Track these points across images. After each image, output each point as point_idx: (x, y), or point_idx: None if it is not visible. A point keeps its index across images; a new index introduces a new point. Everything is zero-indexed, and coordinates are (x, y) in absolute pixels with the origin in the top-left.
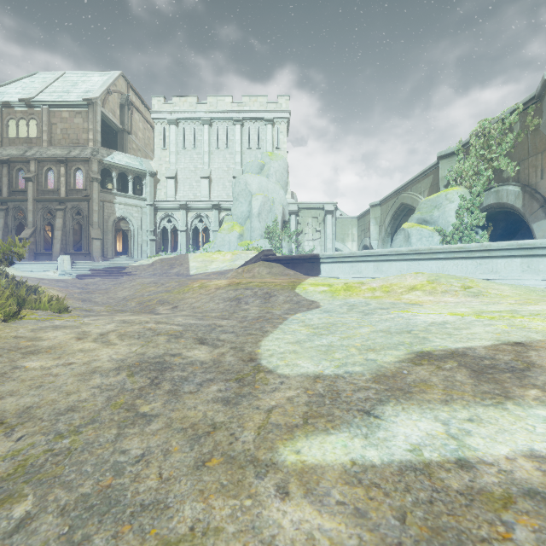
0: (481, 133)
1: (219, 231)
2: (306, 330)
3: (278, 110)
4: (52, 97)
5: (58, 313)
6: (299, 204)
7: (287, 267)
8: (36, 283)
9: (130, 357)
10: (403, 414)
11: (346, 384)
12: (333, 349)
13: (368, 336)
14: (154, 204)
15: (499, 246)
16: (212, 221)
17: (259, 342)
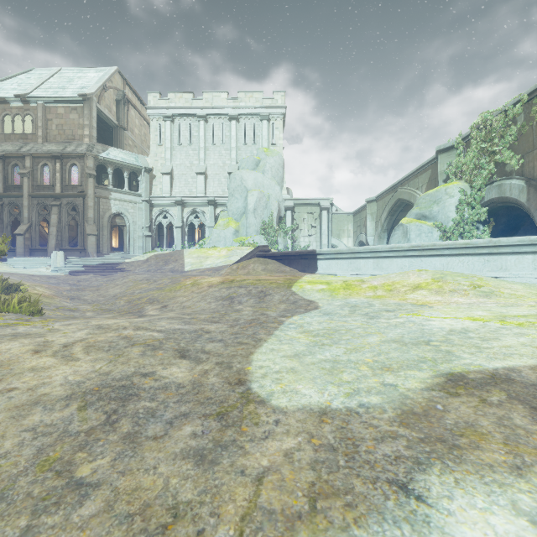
0: (482, 126)
1: (215, 227)
2: (305, 338)
3: (274, 106)
4: (48, 93)
5: (30, 316)
6: (295, 200)
7: (283, 263)
8: (24, 280)
9: (91, 378)
10: (459, 493)
11: (364, 426)
12: (339, 366)
13: (380, 348)
14: (150, 200)
15: (509, 241)
16: (208, 217)
17: (251, 355)
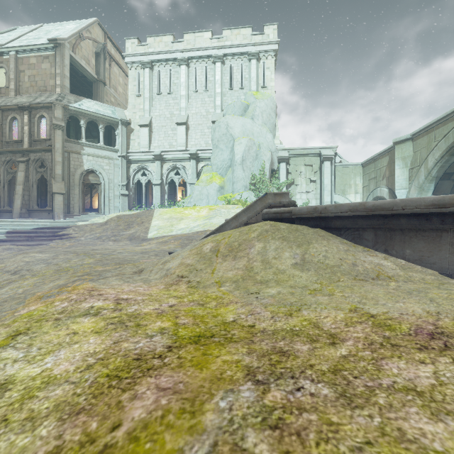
0: None
1: (196, 183)
2: None
3: (264, 42)
4: (21, 43)
5: None
6: (290, 150)
7: (355, 240)
8: None
9: None
10: None
11: None
12: None
13: None
14: (127, 155)
15: None
16: (190, 173)
17: None
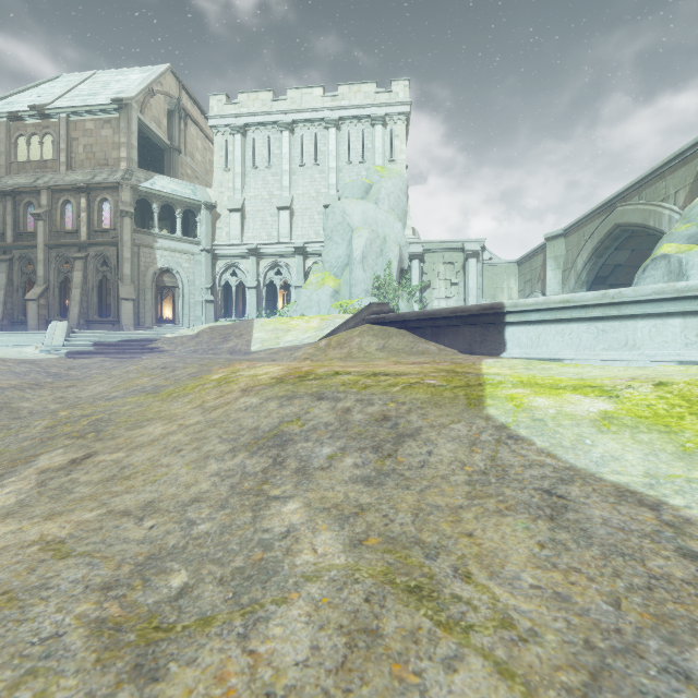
0: None
1: (304, 286)
2: None
3: (392, 102)
4: (73, 102)
5: None
6: (425, 243)
7: (422, 336)
8: None
9: None
10: None
11: None
12: None
13: None
14: (213, 249)
15: None
16: (295, 272)
17: None
